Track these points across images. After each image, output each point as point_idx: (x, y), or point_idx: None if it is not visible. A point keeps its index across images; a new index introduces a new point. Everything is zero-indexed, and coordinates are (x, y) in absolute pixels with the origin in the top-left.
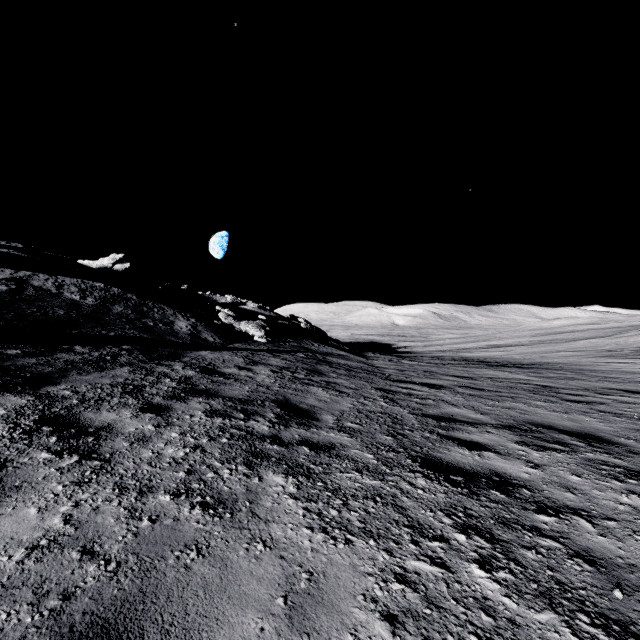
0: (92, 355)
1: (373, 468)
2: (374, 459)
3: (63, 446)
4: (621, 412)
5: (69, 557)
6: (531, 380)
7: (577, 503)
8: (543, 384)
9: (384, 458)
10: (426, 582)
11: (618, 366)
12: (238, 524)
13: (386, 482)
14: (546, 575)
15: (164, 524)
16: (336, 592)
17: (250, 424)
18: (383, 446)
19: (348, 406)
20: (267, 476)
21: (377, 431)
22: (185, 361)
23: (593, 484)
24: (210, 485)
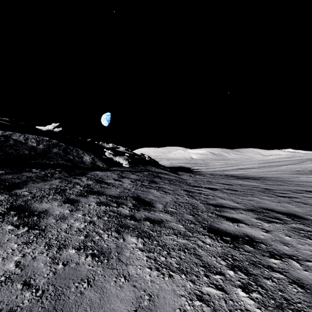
0: (41, 173)
1: (183, 233)
2: (183, 228)
3: (20, 222)
4: (306, 202)
5: (16, 287)
6: (260, 185)
7: (290, 252)
8: (266, 188)
9: (188, 227)
10: (214, 300)
11: (302, 178)
12: (111, 266)
13: (190, 241)
14: (278, 295)
15: (70, 266)
16: (164, 307)
17: (119, 209)
18: (188, 221)
19: (169, 199)
20: (127, 238)
21: (184, 213)
22: (88, 176)
23: (297, 241)
24: (97, 243)
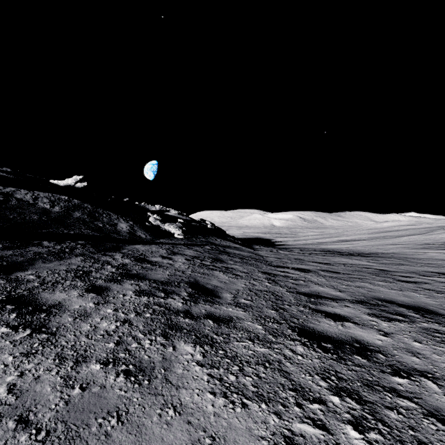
0: (55, 248)
1: (262, 337)
2: (263, 330)
3: (20, 321)
4: (441, 290)
5: (5, 427)
6: (372, 265)
7: (422, 366)
8: (381, 268)
9: (270, 329)
10: None
11: (432, 255)
12: (154, 390)
13: (273, 349)
14: (409, 435)
15: (92, 392)
16: None
17: (168, 301)
18: (269, 318)
19: (242, 286)
20: (179, 346)
21: (264, 306)
22: (123, 252)
23: (432, 349)
24: (133, 354)
